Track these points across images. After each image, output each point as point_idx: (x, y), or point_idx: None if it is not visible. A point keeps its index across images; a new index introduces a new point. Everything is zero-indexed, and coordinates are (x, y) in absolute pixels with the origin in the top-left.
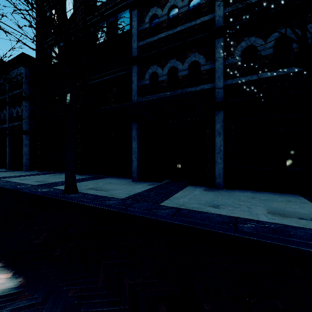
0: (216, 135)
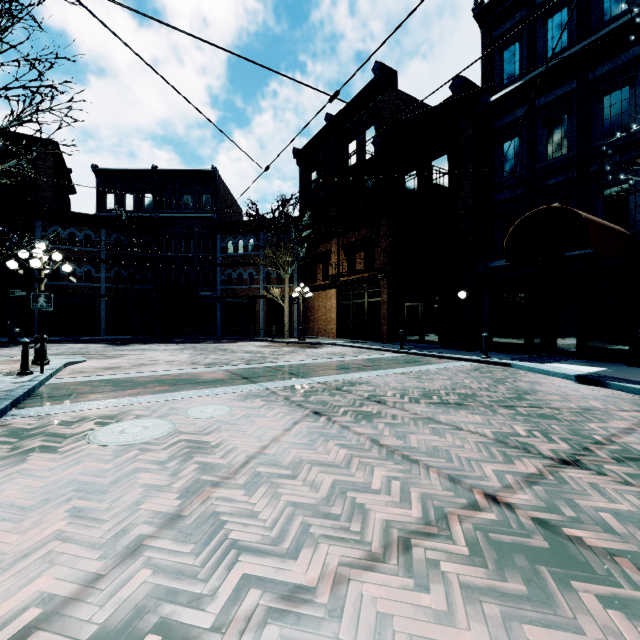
0: (102, 310)
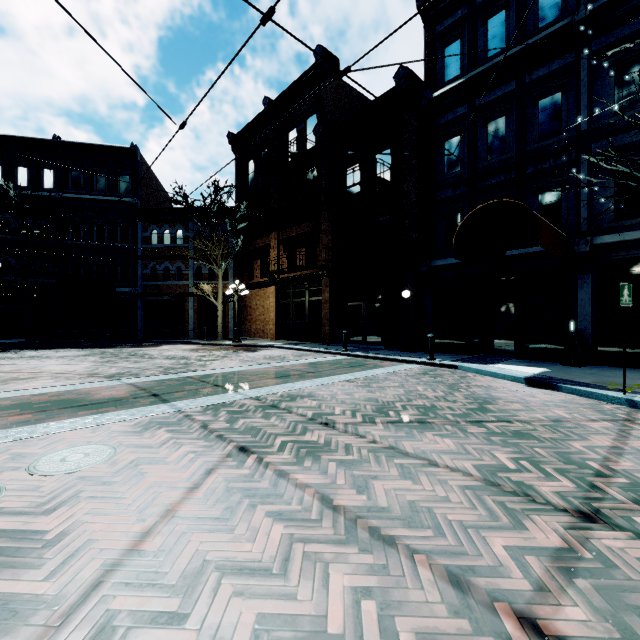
0: None
